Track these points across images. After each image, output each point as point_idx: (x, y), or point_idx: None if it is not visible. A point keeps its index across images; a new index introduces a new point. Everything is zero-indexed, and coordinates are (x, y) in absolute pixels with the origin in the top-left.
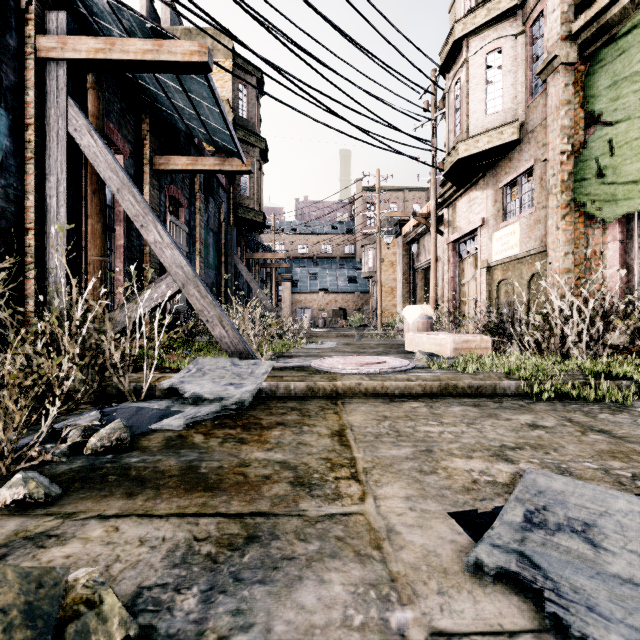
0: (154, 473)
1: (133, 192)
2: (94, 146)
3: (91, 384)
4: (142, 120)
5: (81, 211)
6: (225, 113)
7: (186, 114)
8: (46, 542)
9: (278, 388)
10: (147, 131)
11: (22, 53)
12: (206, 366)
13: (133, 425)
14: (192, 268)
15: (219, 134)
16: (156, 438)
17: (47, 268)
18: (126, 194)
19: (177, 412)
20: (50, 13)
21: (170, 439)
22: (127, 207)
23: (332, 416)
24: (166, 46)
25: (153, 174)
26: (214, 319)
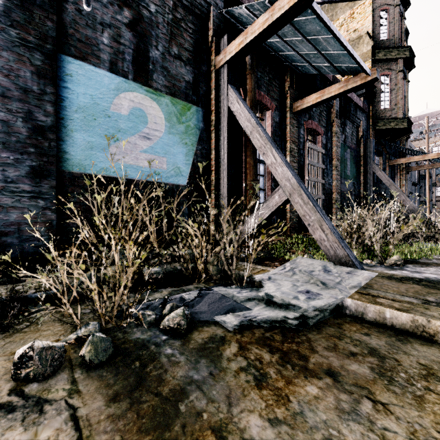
0: (156, 379)
1: (258, 131)
2: (239, 109)
3: (220, 267)
4: (285, 81)
5: (242, 154)
6: (338, 34)
7: (311, 58)
8: (31, 415)
9: (366, 310)
10: (288, 87)
11: (209, 72)
12: (299, 266)
13: (206, 311)
14: (298, 179)
15: (339, 59)
16: (206, 332)
17: (218, 192)
18: (255, 134)
19: (245, 309)
20: (221, 40)
21: (212, 339)
22: (255, 143)
23: (439, 403)
24: (277, 6)
25: (293, 116)
26: (314, 223)
